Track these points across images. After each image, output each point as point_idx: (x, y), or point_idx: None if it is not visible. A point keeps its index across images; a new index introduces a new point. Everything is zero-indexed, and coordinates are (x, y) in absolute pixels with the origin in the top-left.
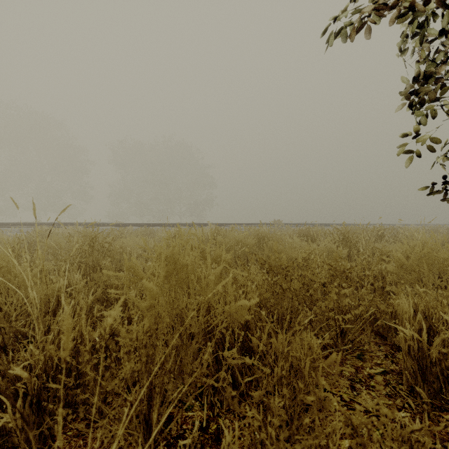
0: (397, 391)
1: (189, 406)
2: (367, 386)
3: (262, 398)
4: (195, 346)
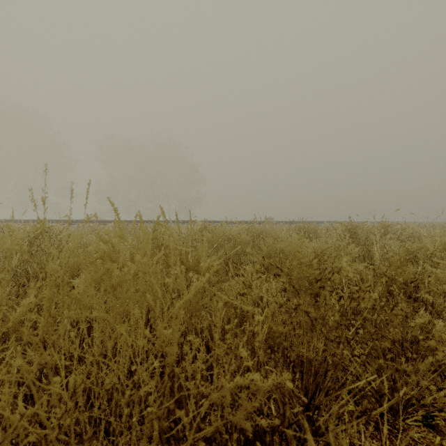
0: None
1: None
2: None
3: None
4: None
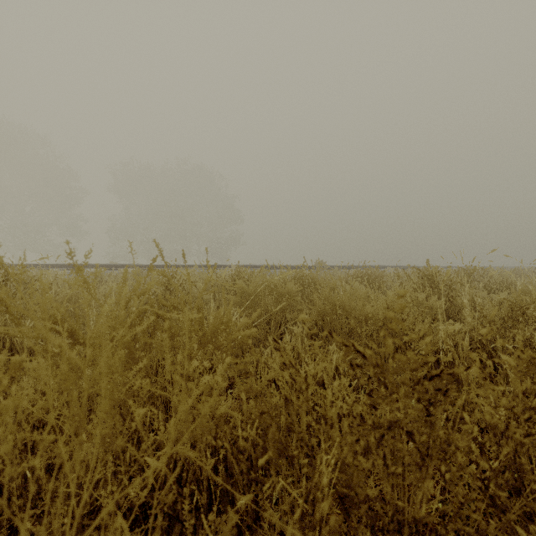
0: None
1: None
2: None
3: None
4: None
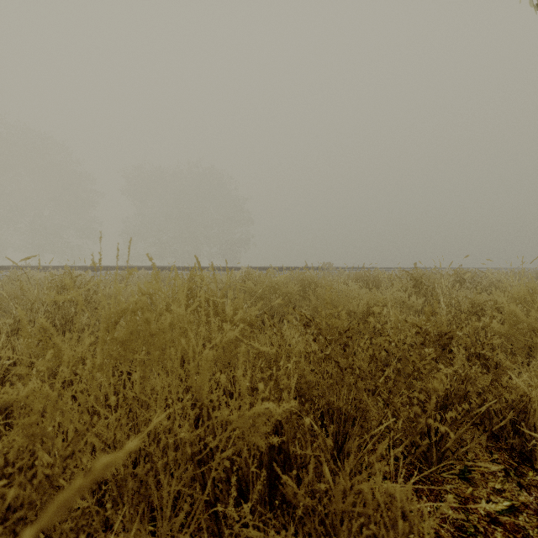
0: None
1: None
2: None
3: None
4: (175, 487)
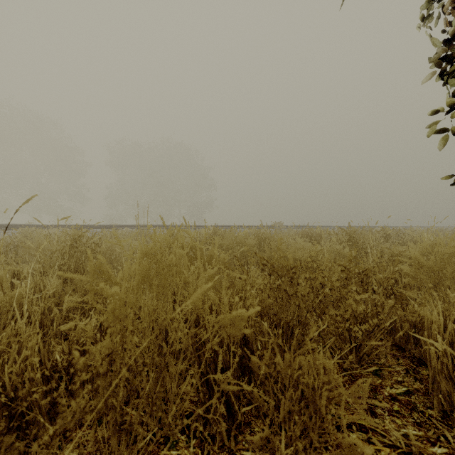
0: (427, 418)
1: (173, 442)
2: (390, 411)
3: (264, 442)
4: (180, 366)
